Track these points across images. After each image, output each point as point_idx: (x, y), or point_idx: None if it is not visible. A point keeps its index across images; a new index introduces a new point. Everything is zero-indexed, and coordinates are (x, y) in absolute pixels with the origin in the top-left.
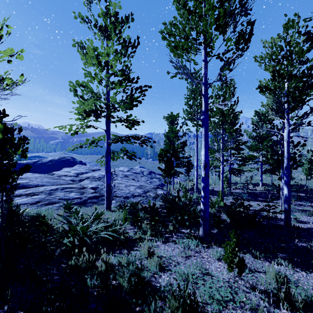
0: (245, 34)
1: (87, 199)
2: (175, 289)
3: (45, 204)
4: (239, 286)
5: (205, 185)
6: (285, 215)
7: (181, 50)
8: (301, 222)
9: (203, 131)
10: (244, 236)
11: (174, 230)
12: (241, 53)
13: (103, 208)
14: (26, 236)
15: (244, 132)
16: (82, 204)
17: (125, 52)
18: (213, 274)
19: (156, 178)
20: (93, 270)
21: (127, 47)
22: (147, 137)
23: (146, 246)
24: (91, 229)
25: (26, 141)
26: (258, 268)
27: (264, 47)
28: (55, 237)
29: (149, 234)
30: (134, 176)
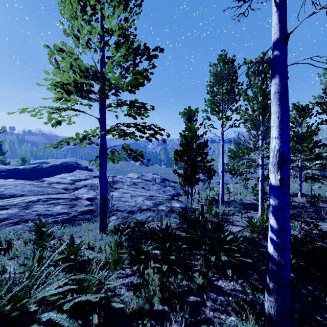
0: None
1: (77, 214)
2: None
3: (12, 223)
4: None
5: (282, 204)
6: None
7: None
8: None
9: (276, 86)
10: None
11: (204, 283)
12: None
13: (97, 228)
14: None
15: None
16: (68, 222)
17: (126, 3)
18: None
19: (170, 187)
20: None
21: (129, 0)
22: (158, 127)
23: None
24: (33, 297)
25: None
26: None
27: None
28: None
29: (157, 299)
30: (144, 184)
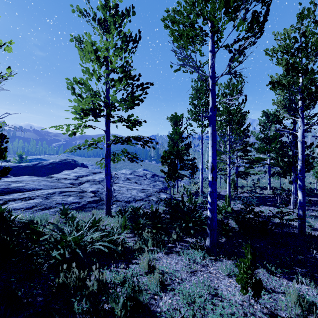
0: (259, 17)
1: (86, 203)
2: (179, 316)
3: (40, 209)
4: (255, 312)
5: (213, 190)
6: (299, 222)
7: (185, 38)
8: (316, 229)
9: (210, 130)
10: (255, 246)
11: (178, 238)
12: (254, 40)
13: (103, 213)
14: (12, 247)
15: (251, 134)
16: (80, 209)
17: (126, 47)
18: (223, 296)
19: (159, 181)
20: (83, 290)
21: (128, 42)
22: (150, 137)
23: (146, 260)
24: (86, 239)
25: (4, 139)
26: (276, 287)
27: (276, 39)
28: (46, 248)
29: (150, 244)
30: (137, 179)
